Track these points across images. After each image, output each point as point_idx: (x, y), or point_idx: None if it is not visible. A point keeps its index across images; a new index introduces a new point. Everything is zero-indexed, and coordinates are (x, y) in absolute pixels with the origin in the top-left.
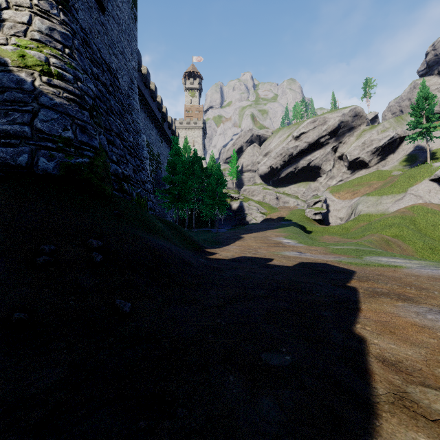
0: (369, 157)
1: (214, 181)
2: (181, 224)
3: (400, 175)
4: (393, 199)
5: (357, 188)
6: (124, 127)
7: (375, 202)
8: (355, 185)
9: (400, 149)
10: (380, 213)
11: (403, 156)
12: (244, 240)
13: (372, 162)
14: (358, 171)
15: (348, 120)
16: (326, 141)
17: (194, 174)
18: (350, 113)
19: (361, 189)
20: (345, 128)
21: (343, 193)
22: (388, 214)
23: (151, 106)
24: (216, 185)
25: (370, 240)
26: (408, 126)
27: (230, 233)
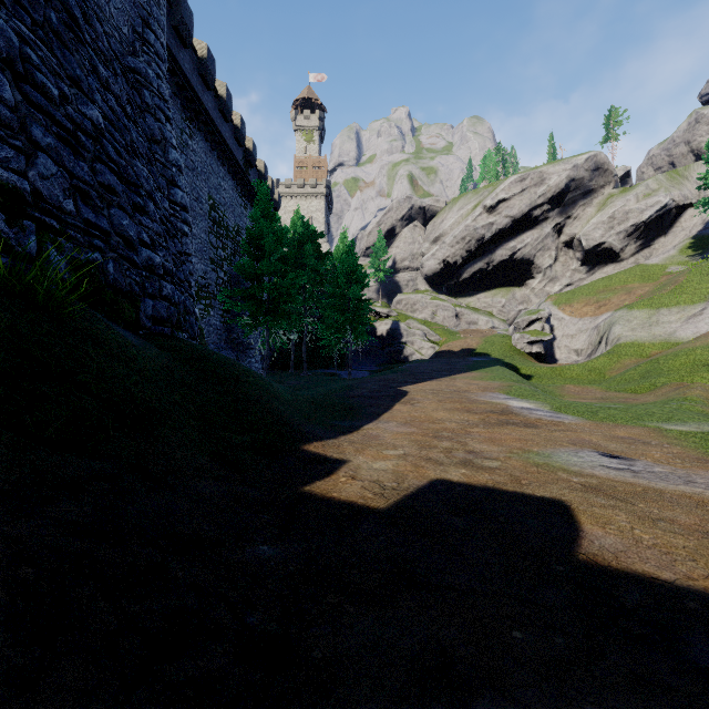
0: (621, 243)
1: (344, 275)
2: (283, 362)
3: (690, 271)
4: (682, 315)
5: (605, 297)
6: (58, 66)
7: (647, 320)
8: (599, 292)
9: (677, 228)
10: (660, 341)
11: (684, 239)
12: (413, 400)
13: (626, 251)
14: (600, 268)
15: (583, 177)
16: (543, 214)
17: (306, 266)
18: (587, 163)
19: (614, 298)
20: (577, 191)
21: (578, 305)
22: (689, 343)
23: (220, 130)
24: (348, 283)
25: (699, 400)
26: (689, 187)
27: (377, 381)
